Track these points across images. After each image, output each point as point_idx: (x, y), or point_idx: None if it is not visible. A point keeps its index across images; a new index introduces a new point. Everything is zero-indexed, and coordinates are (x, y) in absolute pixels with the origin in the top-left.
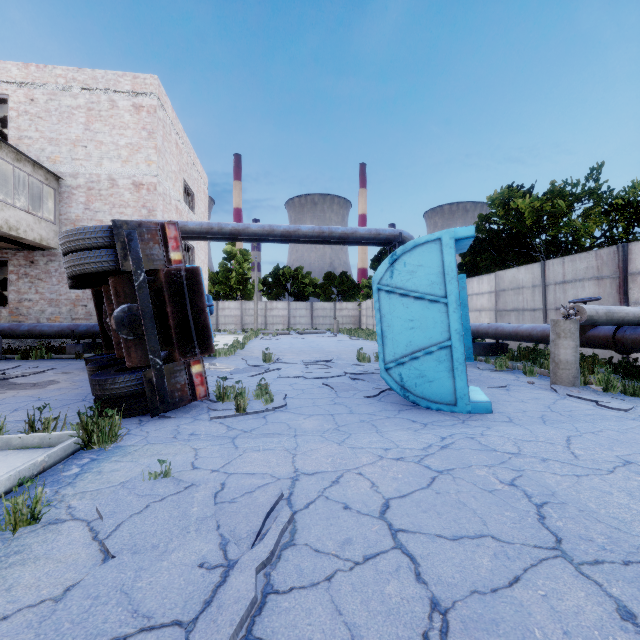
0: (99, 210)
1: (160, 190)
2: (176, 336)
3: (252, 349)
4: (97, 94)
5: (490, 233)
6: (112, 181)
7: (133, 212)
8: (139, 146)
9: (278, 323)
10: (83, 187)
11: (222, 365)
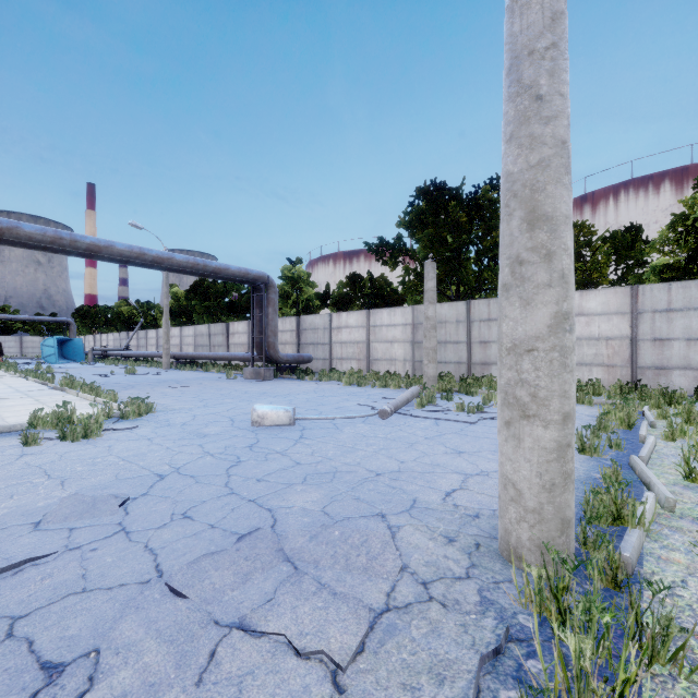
0: None
1: None
2: None
3: None
4: None
5: (117, 317)
6: None
7: None
8: None
9: None
10: None
11: None
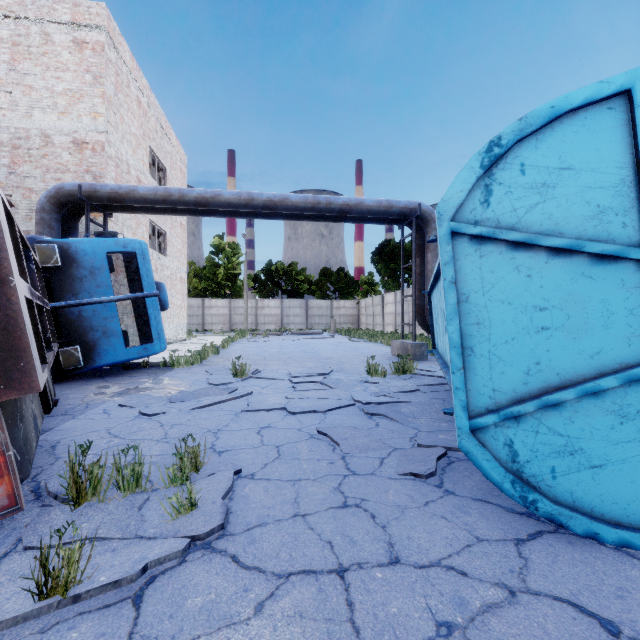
0: (28, 175)
1: (111, 152)
2: None
3: (229, 354)
4: (25, 24)
5: None
6: (45, 138)
7: (73, 178)
8: (81, 93)
9: (270, 323)
10: (6, 145)
11: (171, 382)
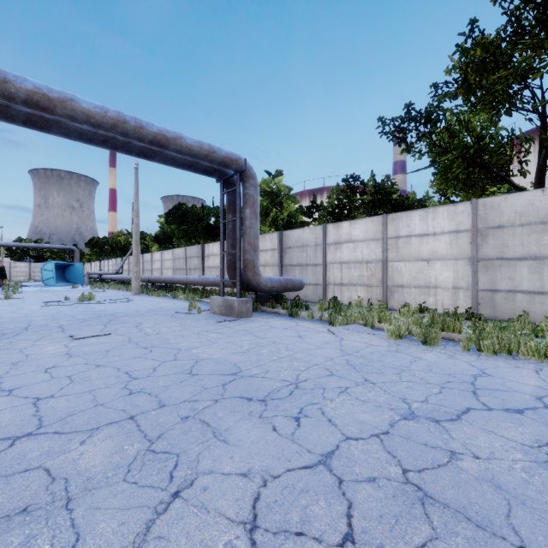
0: None
1: None
2: (1, 276)
3: None
4: None
5: (116, 245)
6: None
7: None
8: None
9: (21, 276)
10: None
11: None
